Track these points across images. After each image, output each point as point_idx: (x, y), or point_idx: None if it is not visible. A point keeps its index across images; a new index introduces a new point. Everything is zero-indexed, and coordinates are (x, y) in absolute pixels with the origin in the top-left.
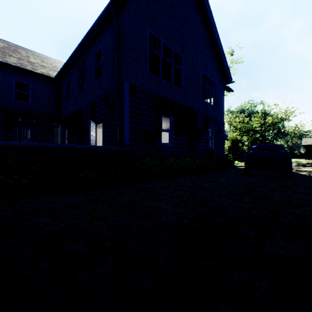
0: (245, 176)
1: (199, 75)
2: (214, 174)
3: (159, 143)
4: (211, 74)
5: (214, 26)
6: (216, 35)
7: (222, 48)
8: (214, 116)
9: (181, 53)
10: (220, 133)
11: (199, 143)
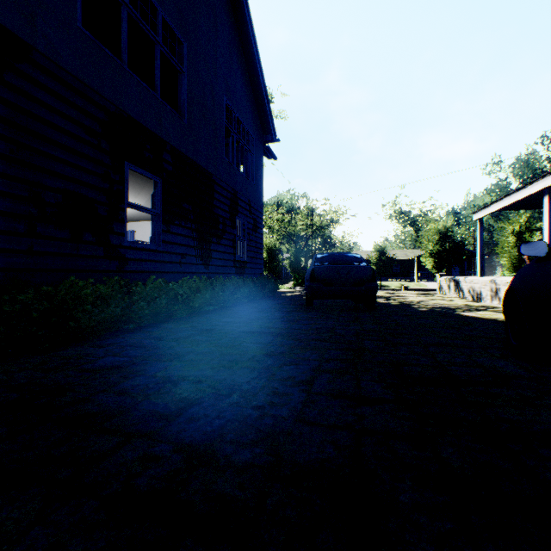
0: (312, 312)
1: (220, 104)
2: (253, 311)
3: (119, 237)
4: (242, 112)
5: (248, 16)
6: (252, 37)
7: (262, 69)
8: (247, 197)
9: (180, 32)
10: (257, 232)
11: (220, 246)
